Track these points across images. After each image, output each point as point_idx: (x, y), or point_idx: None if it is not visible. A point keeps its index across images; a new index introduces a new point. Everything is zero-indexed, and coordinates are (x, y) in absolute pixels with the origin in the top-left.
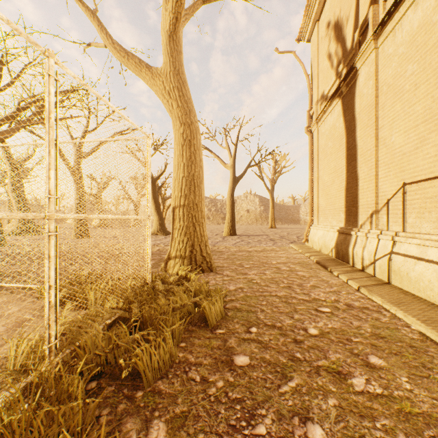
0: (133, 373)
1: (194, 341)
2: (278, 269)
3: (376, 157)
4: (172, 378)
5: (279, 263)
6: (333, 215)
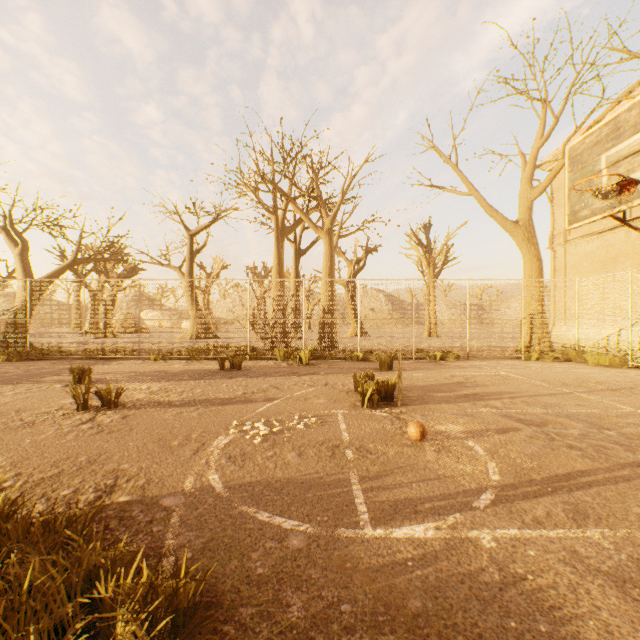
0: None
1: None
2: None
3: None
4: None
5: None
6: (591, 317)
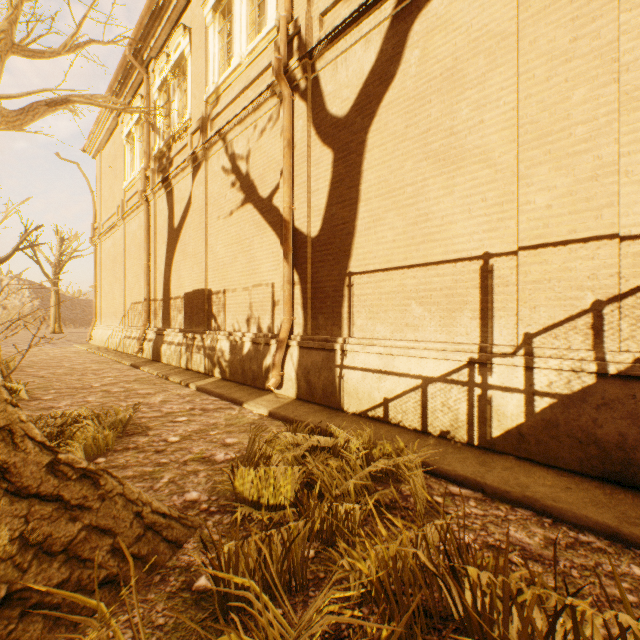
0: None
1: None
2: (55, 356)
3: (125, 285)
4: None
5: (58, 354)
6: (110, 317)
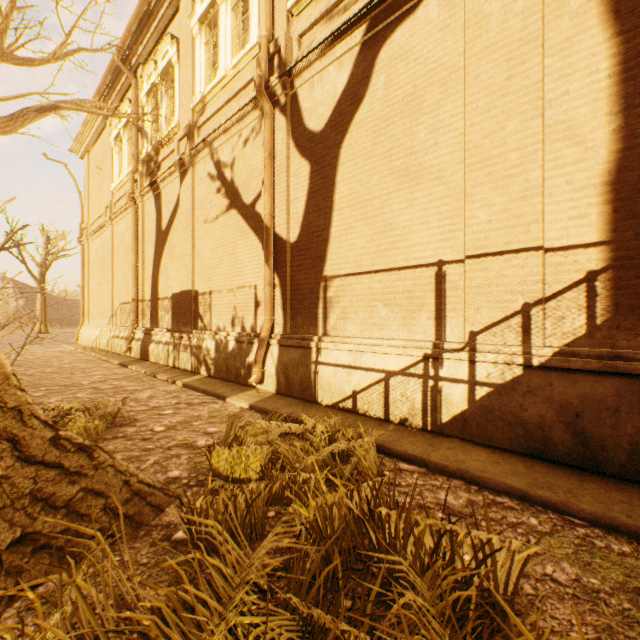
0: None
1: None
2: (43, 356)
3: (113, 285)
4: None
5: (45, 354)
6: (98, 317)
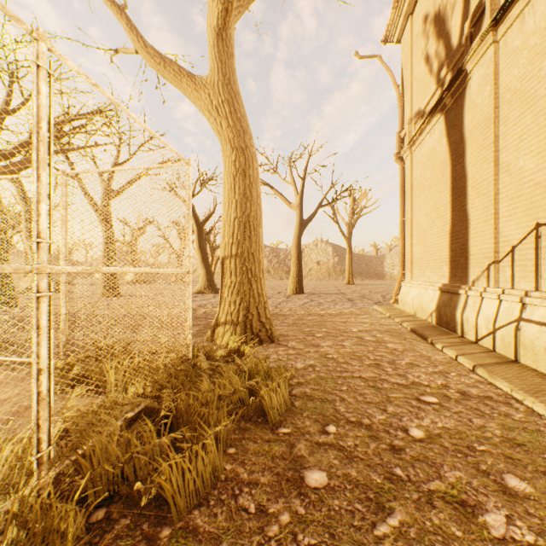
0: (158, 496)
1: (248, 445)
2: (360, 340)
3: (496, 189)
4: (214, 507)
5: (361, 332)
6: (433, 268)
